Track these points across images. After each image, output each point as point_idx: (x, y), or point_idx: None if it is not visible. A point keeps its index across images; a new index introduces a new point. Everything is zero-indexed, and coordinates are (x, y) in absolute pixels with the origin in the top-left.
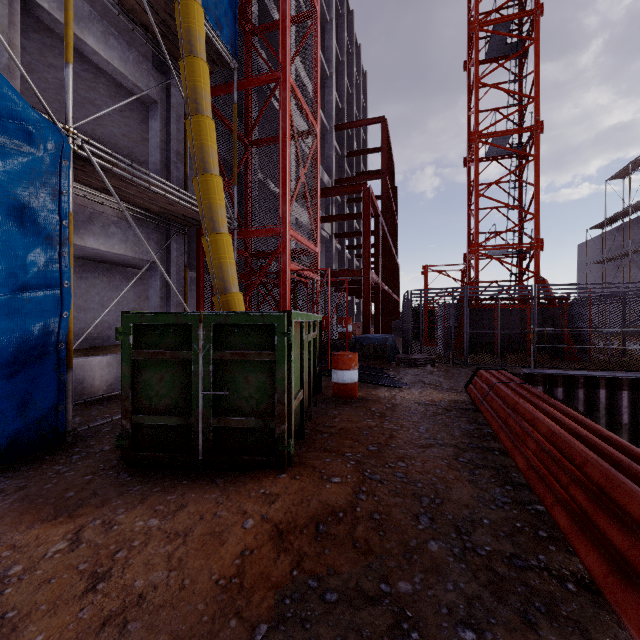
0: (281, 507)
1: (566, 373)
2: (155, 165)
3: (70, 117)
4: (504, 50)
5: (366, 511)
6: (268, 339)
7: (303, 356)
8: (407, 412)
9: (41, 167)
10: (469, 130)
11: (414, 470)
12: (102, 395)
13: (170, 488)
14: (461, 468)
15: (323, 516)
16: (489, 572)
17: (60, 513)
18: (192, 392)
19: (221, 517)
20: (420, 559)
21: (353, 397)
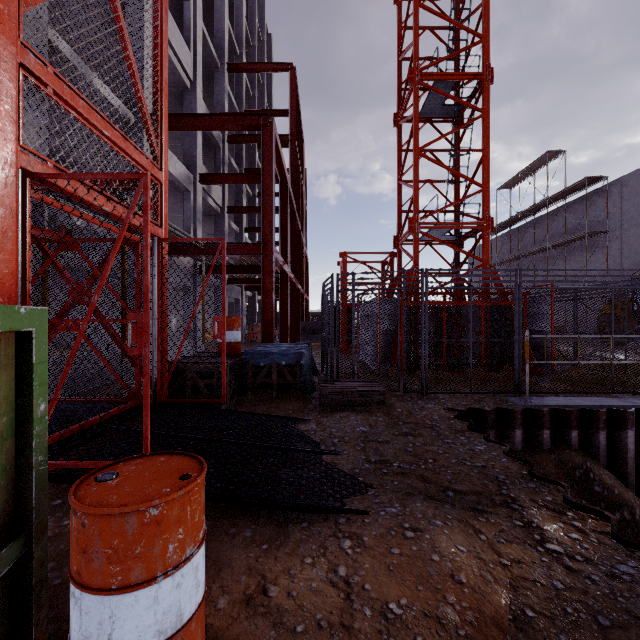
0: None
1: (575, 404)
2: None
3: None
4: None
5: None
6: None
7: None
8: None
9: None
10: (400, 79)
11: None
12: None
13: None
14: None
15: None
16: None
17: None
18: None
19: None
20: None
21: None
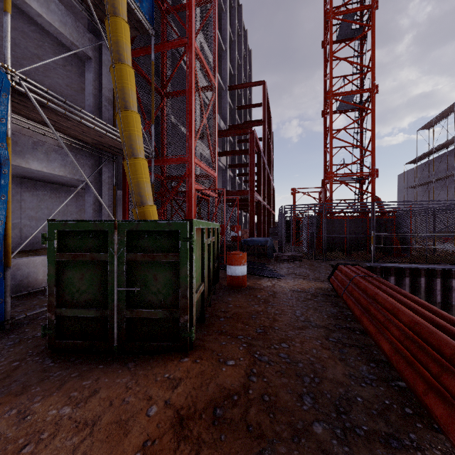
0: (183, 391)
1: (396, 266)
2: (90, 107)
3: (8, 57)
4: (350, 34)
5: (257, 393)
6: (173, 243)
7: (204, 256)
8: (285, 298)
9: None
10: (325, 91)
11: (295, 351)
12: (44, 287)
13: (87, 373)
14: (332, 347)
15: (220, 399)
16: (370, 454)
17: None
18: (108, 288)
19: (128, 403)
20: (307, 442)
21: (243, 286)
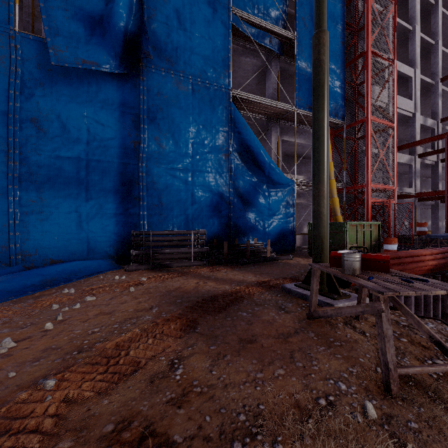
0: None
1: None
2: None
3: (295, 176)
4: None
5: None
6: (341, 228)
7: (357, 235)
8: None
9: (291, 191)
10: None
11: None
12: (299, 247)
13: None
14: None
15: None
16: None
17: (299, 258)
18: None
19: None
20: None
21: None
